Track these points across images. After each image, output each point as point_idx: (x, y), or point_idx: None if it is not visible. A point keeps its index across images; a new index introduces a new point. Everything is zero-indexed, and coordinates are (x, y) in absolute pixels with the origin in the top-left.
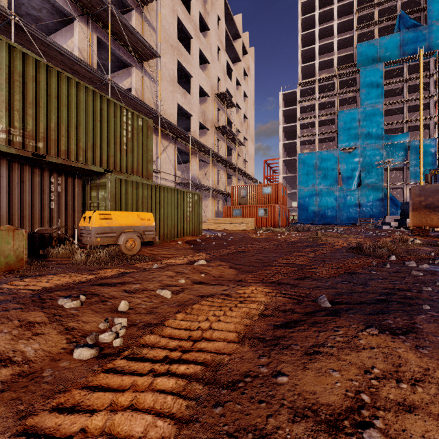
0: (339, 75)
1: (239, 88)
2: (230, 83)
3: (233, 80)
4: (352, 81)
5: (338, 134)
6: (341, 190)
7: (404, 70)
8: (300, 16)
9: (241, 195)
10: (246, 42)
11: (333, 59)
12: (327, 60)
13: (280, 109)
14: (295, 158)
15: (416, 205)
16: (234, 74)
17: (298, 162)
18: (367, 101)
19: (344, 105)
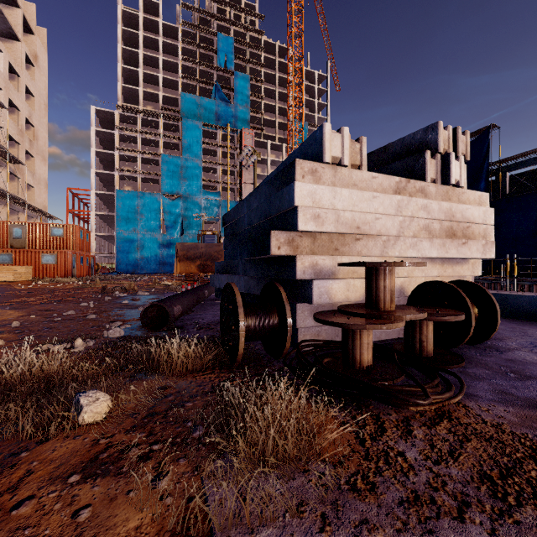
0: (163, 115)
1: (16, 78)
2: None
3: (3, 66)
4: (176, 128)
5: (162, 178)
6: (165, 237)
7: (218, 136)
8: (120, 25)
9: (15, 234)
10: (32, 18)
11: (158, 95)
12: (153, 92)
13: (93, 127)
14: (114, 193)
15: (182, 257)
16: (5, 57)
17: (116, 199)
18: (189, 153)
19: (170, 149)
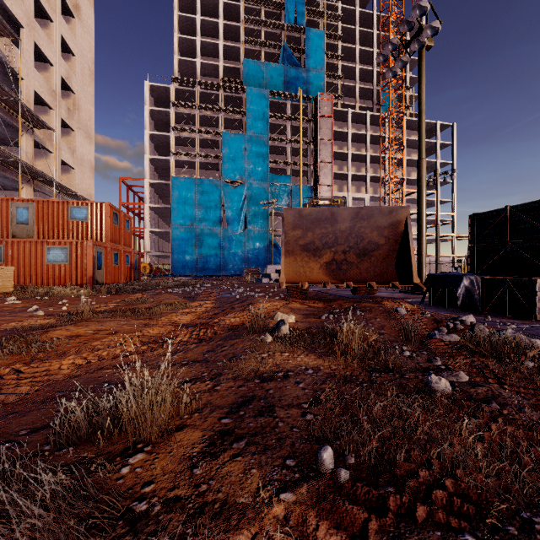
0: (224, 86)
1: (49, 25)
2: None
3: None
4: (238, 102)
5: (223, 161)
6: (226, 233)
7: (287, 107)
8: None
9: (19, 218)
10: None
11: (218, 66)
12: (211, 64)
13: (147, 106)
14: (169, 182)
15: (291, 245)
16: None
17: (171, 188)
18: (253, 129)
19: (231, 129)
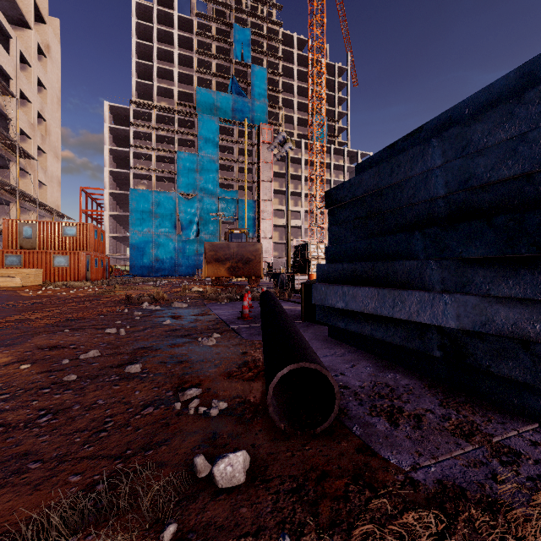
0: (178, 111)
1: (27, 68)
2: (6, 55)
3: (13, 53)
4: (192, 124)
5: (177, 177)
6: (181, 238)
7: (235, 132)
8: (134, 17)
9: (25, 234)
10: (44, 6)
11: (173, 90)
12: (167, 88)
13: (106, 124)
14: (128, 193)
15: (210, 258)
16: (15, 44)
17: (130, 198)
18: (205, 150)
19: (185, 147)
